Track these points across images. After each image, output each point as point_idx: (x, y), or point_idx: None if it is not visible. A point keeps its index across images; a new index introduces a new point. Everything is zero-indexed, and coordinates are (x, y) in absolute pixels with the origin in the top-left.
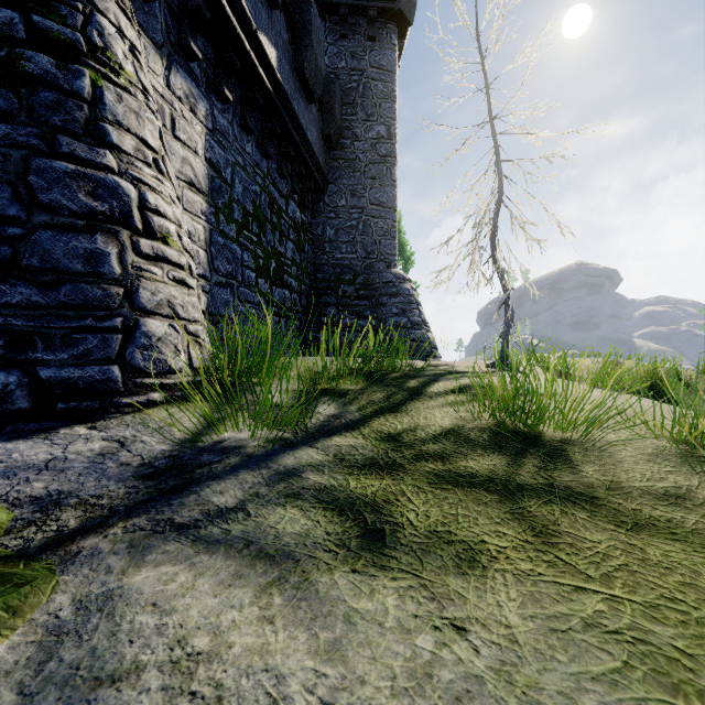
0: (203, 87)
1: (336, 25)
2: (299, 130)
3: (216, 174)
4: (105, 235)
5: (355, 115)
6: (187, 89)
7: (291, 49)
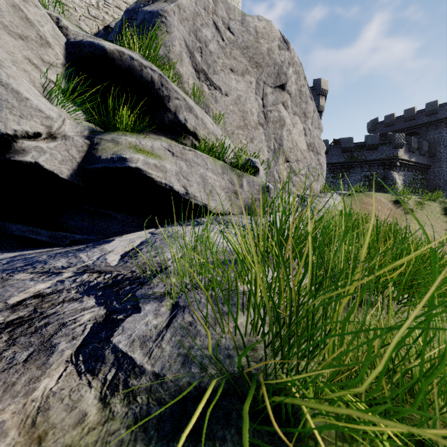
0: (402, 171)
1: (434, 127)
2: (420, 164)
3: (403, 181)
4: None
5: (440, 147)
6: (400, 173)
7: (418, 152)
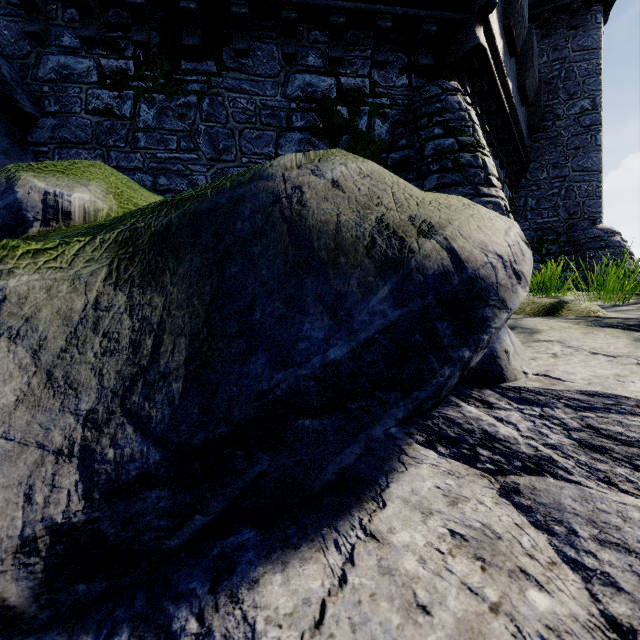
0: None
1: (537, 30)
2: (517, 131)
3: None
4: None
5: (556, 98)
6: None
7: (516, 74)
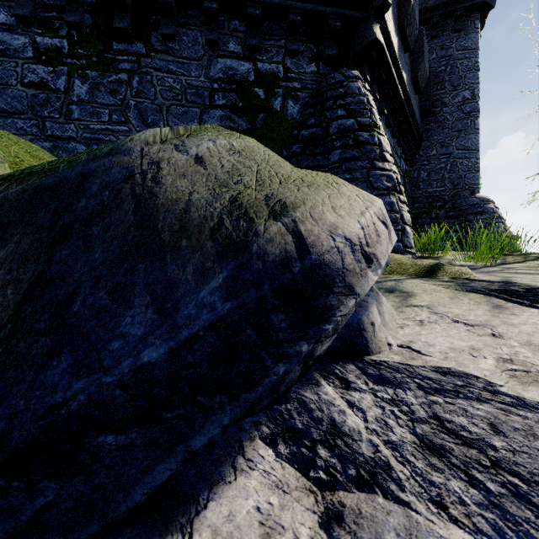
0: None
1: (428, 31)
2: (411, 115)
3: None
4: (392, 195)
5: (443, 89)
6: None
7: (410, 67)
